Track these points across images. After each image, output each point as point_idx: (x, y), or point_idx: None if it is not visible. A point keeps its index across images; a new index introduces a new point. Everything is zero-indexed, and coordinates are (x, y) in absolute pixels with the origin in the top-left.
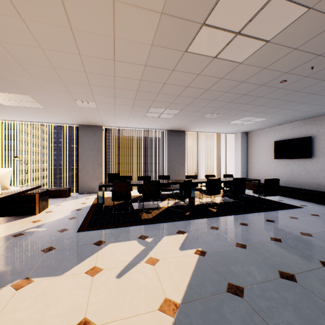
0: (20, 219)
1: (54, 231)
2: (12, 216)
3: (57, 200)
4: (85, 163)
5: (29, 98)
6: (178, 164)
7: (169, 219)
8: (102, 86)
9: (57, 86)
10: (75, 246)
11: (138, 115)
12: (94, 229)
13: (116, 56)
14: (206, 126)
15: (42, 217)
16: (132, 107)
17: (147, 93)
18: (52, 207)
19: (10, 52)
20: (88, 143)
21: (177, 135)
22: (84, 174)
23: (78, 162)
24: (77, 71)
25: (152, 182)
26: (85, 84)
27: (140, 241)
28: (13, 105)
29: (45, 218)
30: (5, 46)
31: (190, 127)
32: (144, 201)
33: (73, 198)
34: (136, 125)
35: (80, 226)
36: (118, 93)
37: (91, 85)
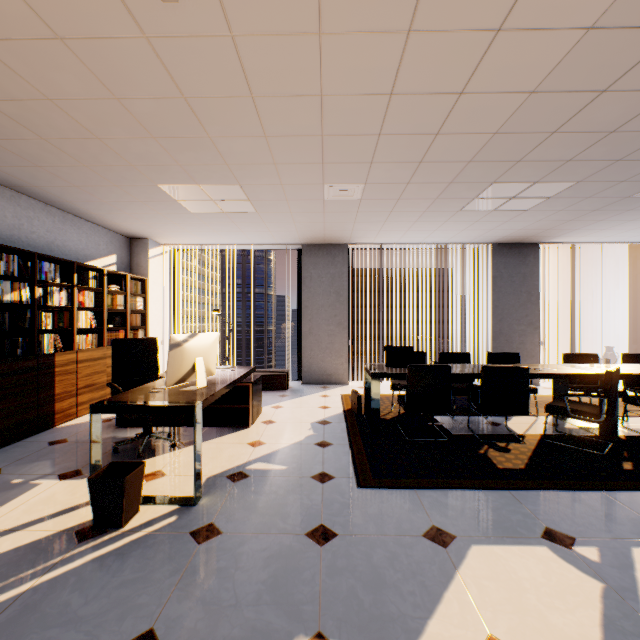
0: (225, 435)
1: (304, 478)
2: (209, 426)
3: (269, 395)
4: (313, 322)
5: (237, 192)
6: (519, 324)
7: (587, 480)
8: (409, 132)
9: (303, 152)
10: (380, 534)
11: (447, 208)
12: (394, 484)
13: (514, 9)
14: (612, 226)
15: (262, 435)
16: (446, 188)
17: (515, 138)
18: (269, 412)
19: (247, 65)
20: (319, 282)
21: (517, 254)
22: (312, 345)
23: (298, 320)
24: (371, 96)
25: (505, 370)
26: (369, 133)
27: (563, 553)
28: (205, 212)
29: (268, 437)
30: (242, 51)
31: (559, 232)
32: (460, 414)
33: (298, 394)
34: (423, 236)
35: (357, 471)
36: (436, 149)
37: (382, 134)
